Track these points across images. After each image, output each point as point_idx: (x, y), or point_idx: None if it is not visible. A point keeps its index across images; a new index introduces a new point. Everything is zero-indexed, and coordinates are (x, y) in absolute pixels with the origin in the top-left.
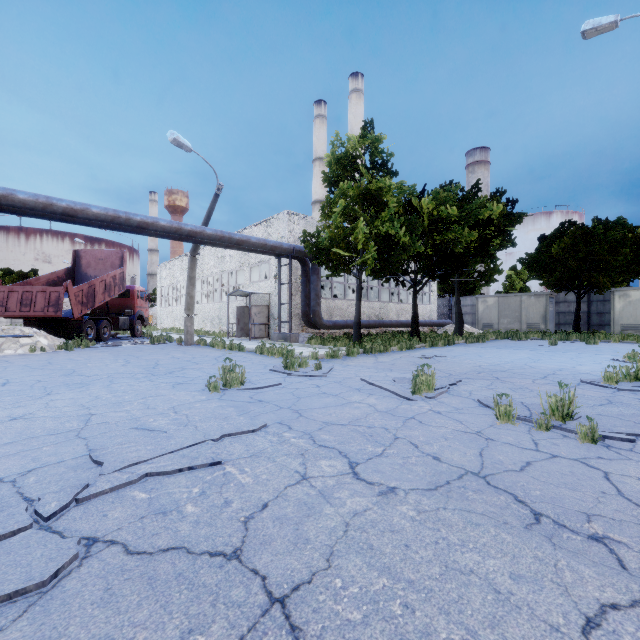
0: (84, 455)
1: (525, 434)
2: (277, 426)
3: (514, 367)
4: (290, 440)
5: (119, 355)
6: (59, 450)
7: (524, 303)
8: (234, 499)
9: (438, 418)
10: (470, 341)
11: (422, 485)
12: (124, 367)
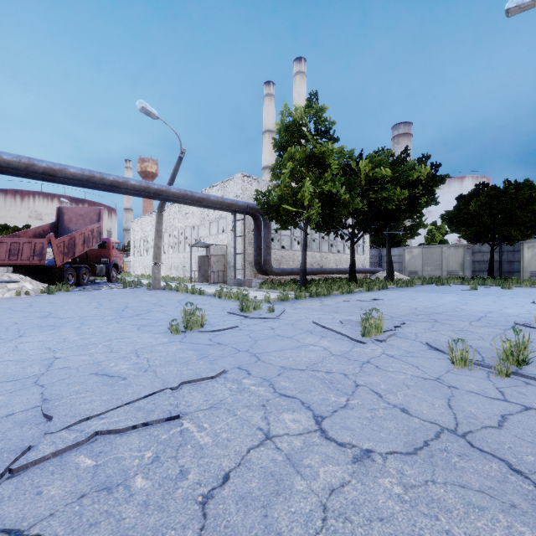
0: (36, 406)
1: (486, 381)
2: (236, 371)
3: (447, 310)
4: (250, 388)
5: (94, 298)
6: (12, 400)
7: (445, 253)
8: (191, 468)
9: (393, 362)
10: (400, 286)
11: (399, 447)
12: (96, 309)
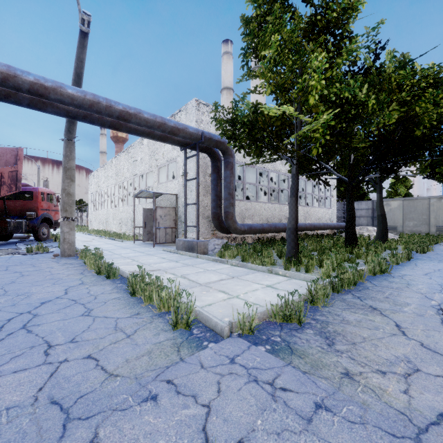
0: None
1: None
2: None
3: None
4: None
5: None
6: None
7: (433, 206)
8: None
9: None
10: (422, 250)
11: None
12: None
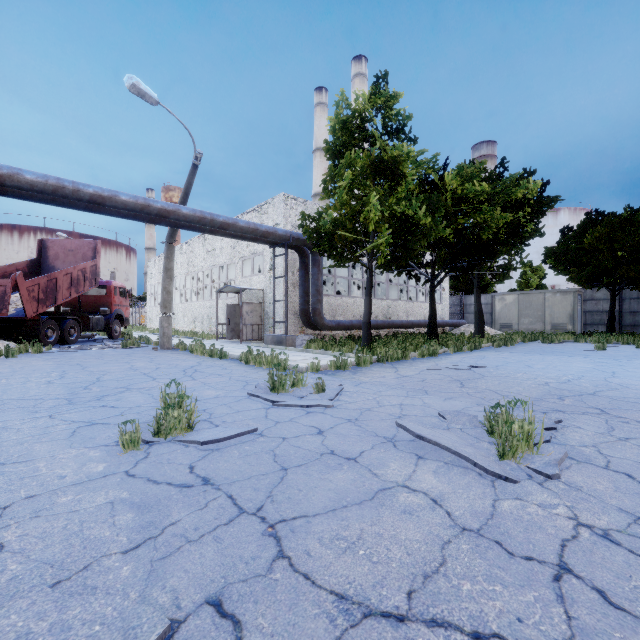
0: None
1: None
2: (201, 633)
3: (599, 386)
4: None
5: (64, 364)
6: None
7: (548, 301)
8: None
9: (635, 572)
10: (498, 344)
11: None
12: (44, 386)
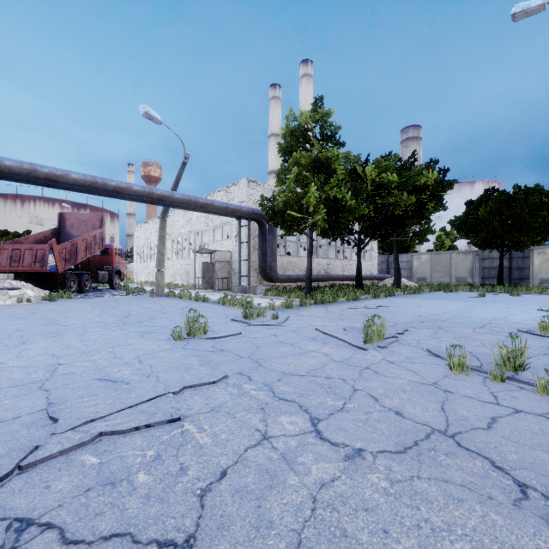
0: (42, 410)
1: (481, 386)
2: (237, 377)
3: (452, 317)
4: (250, 392)
5: (96, 305)
6: (18, 404)
7: (453, 259)
8: (190, 465)
9: (392, 368)
10: (408, 293)
11: (389, 447)
12: (99, 317)
